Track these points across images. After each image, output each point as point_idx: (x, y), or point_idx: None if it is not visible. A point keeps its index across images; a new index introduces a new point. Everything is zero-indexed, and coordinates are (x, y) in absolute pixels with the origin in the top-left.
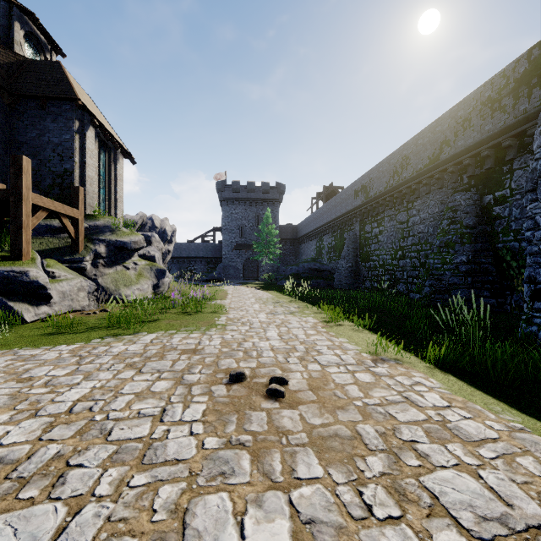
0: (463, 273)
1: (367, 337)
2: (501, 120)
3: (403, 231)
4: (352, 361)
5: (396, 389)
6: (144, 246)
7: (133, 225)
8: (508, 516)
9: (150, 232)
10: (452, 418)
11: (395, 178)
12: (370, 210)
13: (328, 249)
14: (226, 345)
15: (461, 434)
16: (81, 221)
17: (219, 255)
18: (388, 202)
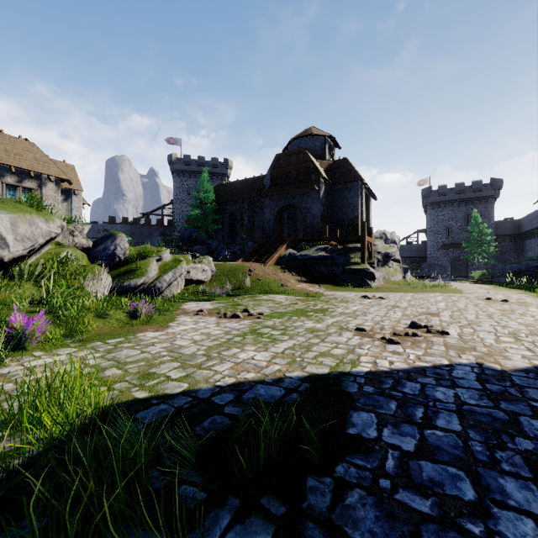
0: None
1: None
2: None
3: None
4: None
5: None
6: (396, 254)
7: (389, 242)
8: None
9: (392, 244)
10: None
11: None
12: None
13: None
14: (476, 296)
15: None
16: (372, 244)
17: (423, 255)
18: None
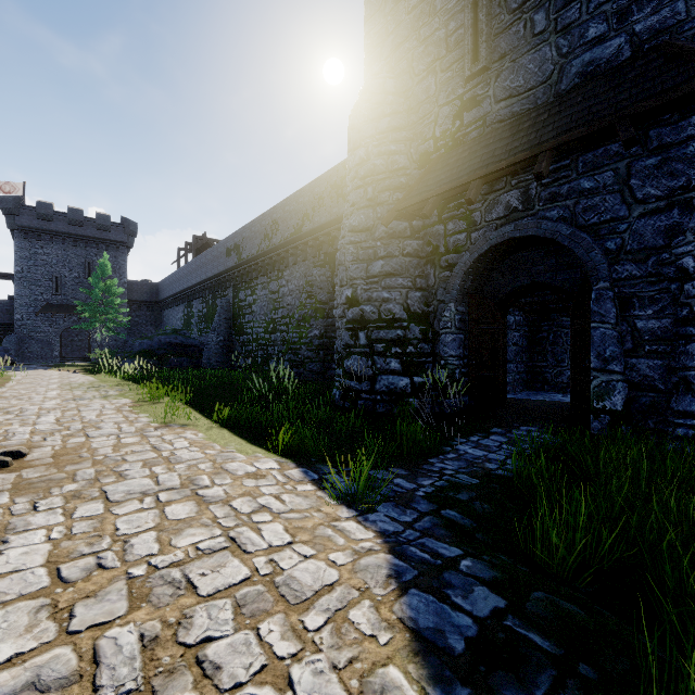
0: (316, 347)
1: (177, 411)
2: (343, 207)
3: (275, 301)
4: (131, 430)
5: (153, 443)
6: None
7: None
8: (151, 489)
9: None
10: (181, 453)
11: (266, 242)
12: (244, 275)
13: (198, 319)
14: None
15: (176, 460)
16: None
17: (9, 321)
18: (261, 268)
